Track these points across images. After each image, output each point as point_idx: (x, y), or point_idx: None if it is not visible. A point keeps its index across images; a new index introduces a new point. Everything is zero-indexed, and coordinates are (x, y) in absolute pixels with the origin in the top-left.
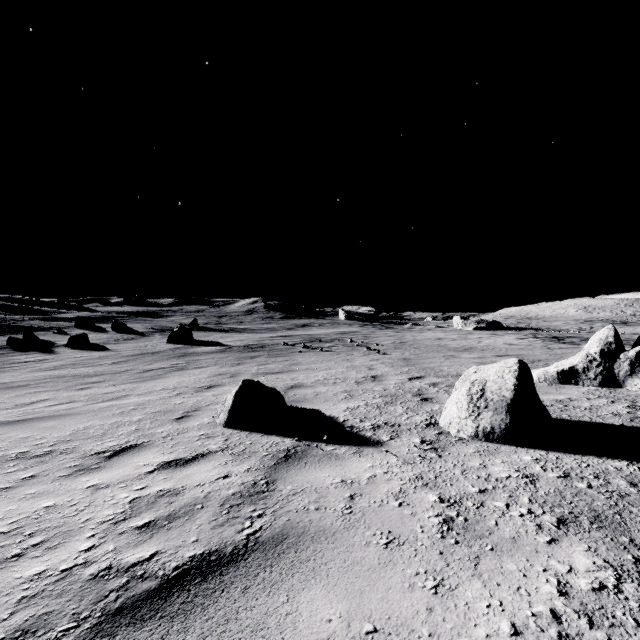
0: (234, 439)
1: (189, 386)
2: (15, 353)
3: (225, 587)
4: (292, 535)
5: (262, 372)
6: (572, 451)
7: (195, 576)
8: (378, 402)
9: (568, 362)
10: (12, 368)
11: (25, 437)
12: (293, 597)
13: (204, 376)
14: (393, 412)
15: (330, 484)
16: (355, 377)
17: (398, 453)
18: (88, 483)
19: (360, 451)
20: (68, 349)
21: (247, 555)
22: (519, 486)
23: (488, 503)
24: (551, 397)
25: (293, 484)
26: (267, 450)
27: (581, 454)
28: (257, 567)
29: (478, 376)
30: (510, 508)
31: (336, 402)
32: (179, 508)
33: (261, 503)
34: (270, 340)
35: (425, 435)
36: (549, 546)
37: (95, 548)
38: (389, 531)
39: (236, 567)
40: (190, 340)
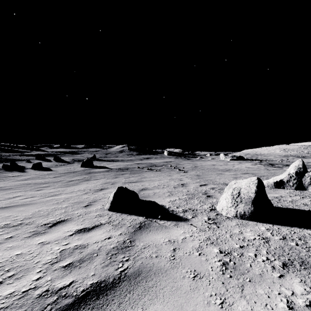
0: (113, 217)
1: (91, 189)
2: (6, 172)
3: (109, 303)
4: (144, 272)
5: (127, 182)
6: (285, 224)
7: (93, 296)
8: (185, 197)
9: (279, 177)
10: (4, 179)
11: (8, 216)
12: (145, 309)
13: (98, 184)
14: (193, 203)
15: (163, 242)
16: (173, 184)
17: (197, 225)
18: (39, 241)
19: (177, 224)
20: (32, 170)
21: (120, 283)
22: (260, 244)
23: (245, 254)
24: (271, 195)
25: (144, 242)
26: (130, 223)
27: (290, 226)
28: (126, 291)
29: (236, 185)
30: (257, 257)
31: (164, 197)
32: (85, 255)
33: (127, 253)
34: (131, 165)
35: (210, 215)
36: (280, 279)
37: (41, 278)
38: (194, 270)
39: (114, 290)
40: (92, 165)
